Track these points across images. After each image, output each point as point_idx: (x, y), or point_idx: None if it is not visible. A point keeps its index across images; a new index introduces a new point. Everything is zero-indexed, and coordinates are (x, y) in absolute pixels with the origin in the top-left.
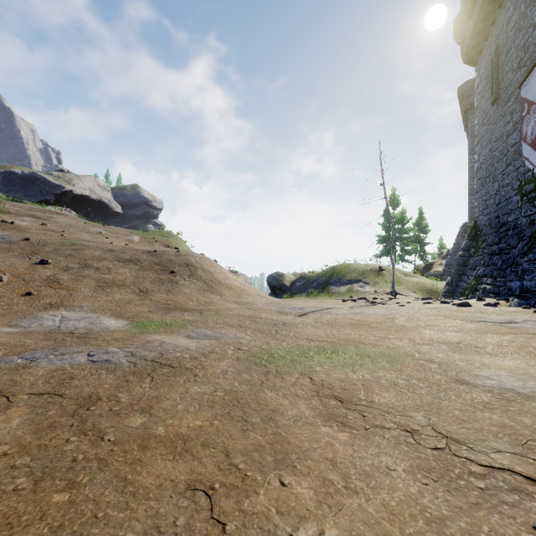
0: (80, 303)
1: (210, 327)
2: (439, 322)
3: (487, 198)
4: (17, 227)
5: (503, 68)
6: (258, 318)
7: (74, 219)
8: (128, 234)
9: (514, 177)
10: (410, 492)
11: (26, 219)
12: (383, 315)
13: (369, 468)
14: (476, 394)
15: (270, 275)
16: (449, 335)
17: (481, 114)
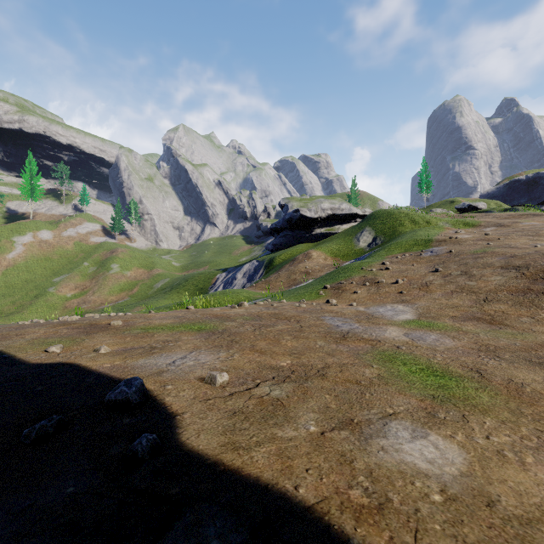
0: (419, 302)
1: (453, 336)
2: None
3: None
4: (457, 241)
5: None
6: None
7: None
8: None
9: None
10: (247, 367)
11: (488, 229)
12: None
13: (261, 365)
14: (358, 412)
15: None
16: None
17: None
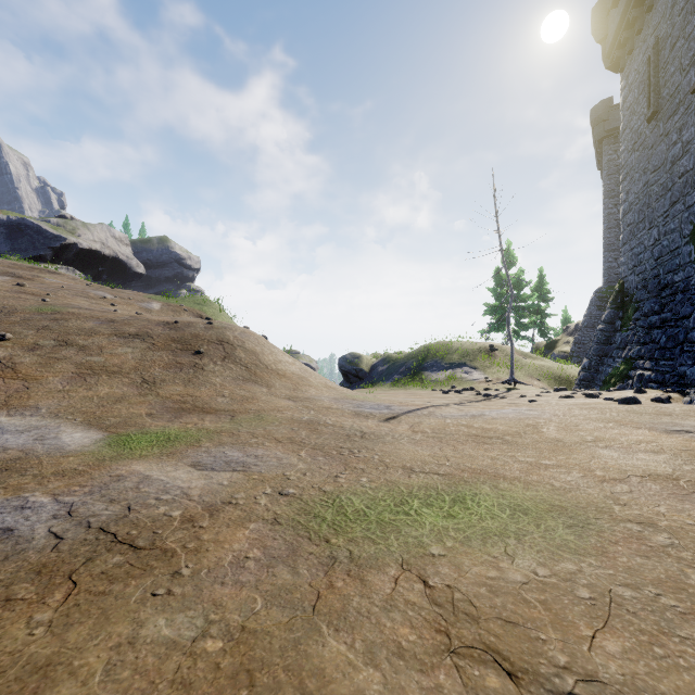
0: (39, 402)
1: (241, 442)
2: (614, 432)
3: (641, 250)
4: None
5: (666, 68)
6: (321, 425)
7: (73, 280)
8: (145, 301)
9: (684, 220)
10: None
11: (0, 278)
12: (518, 419)
13: None
14: None
15: (342, 357)
16: (647, 460)
17: (630, 136)
